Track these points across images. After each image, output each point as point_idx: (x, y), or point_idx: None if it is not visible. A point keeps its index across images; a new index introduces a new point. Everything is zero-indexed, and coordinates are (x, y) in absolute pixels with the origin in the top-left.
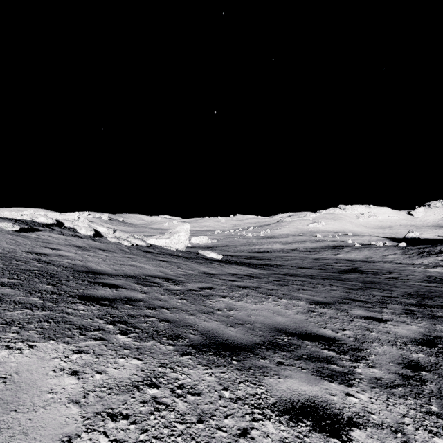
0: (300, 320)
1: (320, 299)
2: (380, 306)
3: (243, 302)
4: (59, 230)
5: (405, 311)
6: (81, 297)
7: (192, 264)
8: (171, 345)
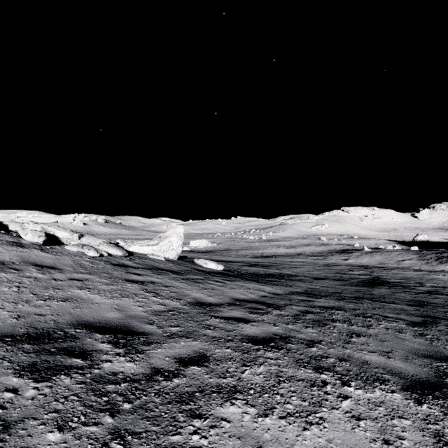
0: None
1: (408, 367)
2: None
3: (279, 420)
4: None
5: None
6: None
7: (180, 284)
8: None
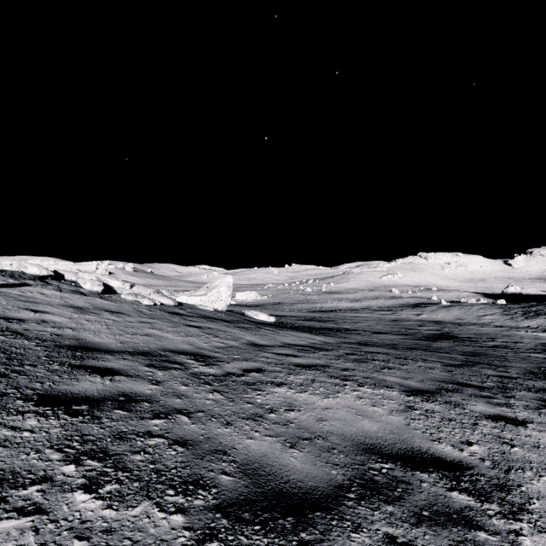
0: (398, 426)
1: (417, 384)
2: (503, 394)
3: (309, 395)
4: (57, 284)
5: (542, 402)
6: (42, 398)
7: (234, 330)
8: (180, 512)
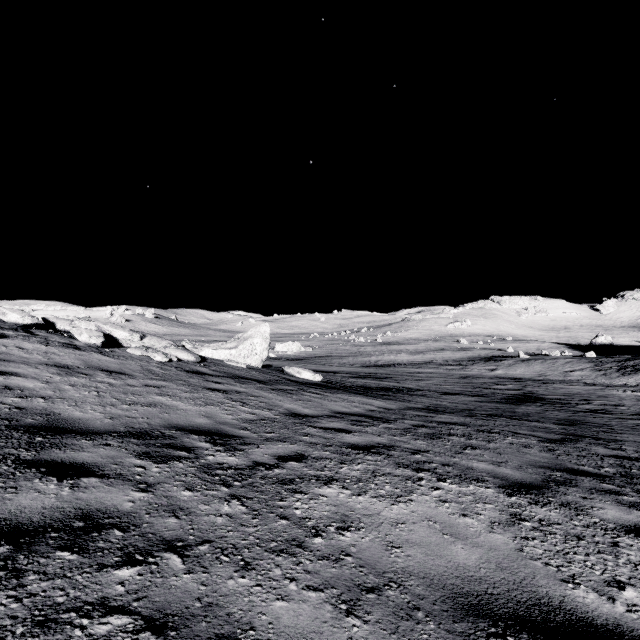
0: (506, 553)
1: (516, 473)
2: (632, 487)
3: (371, 498)
4: (45, 335)
5: None
6: None
7: (269, 394)
8: None
